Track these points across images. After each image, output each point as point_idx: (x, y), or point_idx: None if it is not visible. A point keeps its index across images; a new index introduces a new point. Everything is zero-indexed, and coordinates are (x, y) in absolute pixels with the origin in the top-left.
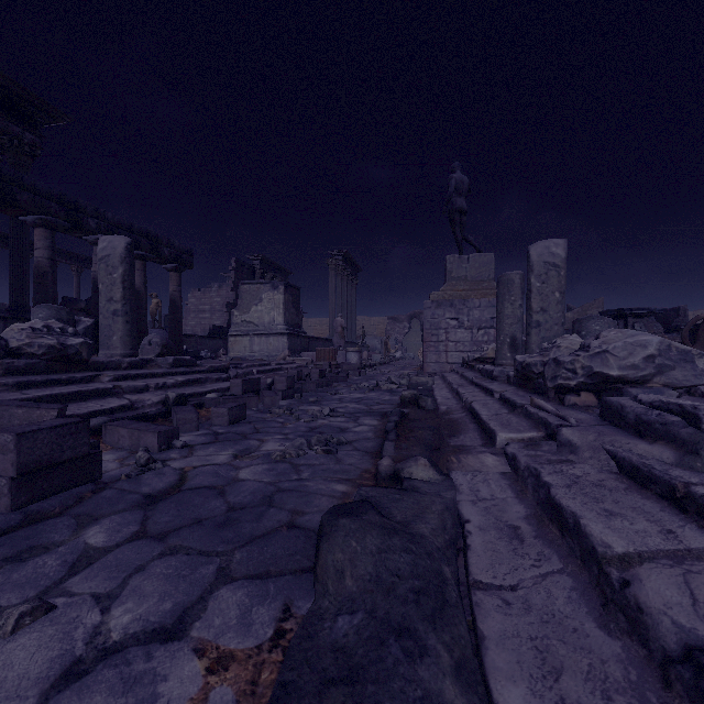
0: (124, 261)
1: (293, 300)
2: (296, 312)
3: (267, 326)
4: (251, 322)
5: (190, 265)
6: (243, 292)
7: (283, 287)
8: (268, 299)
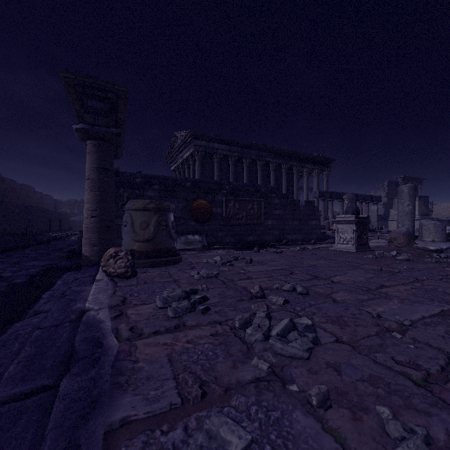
0: (376, 211)
1: (423, 203)
2: (425, 208)
3: None
4: None
5: (380, 201)
6: (395, 201)
7: (417, 198)
8: None
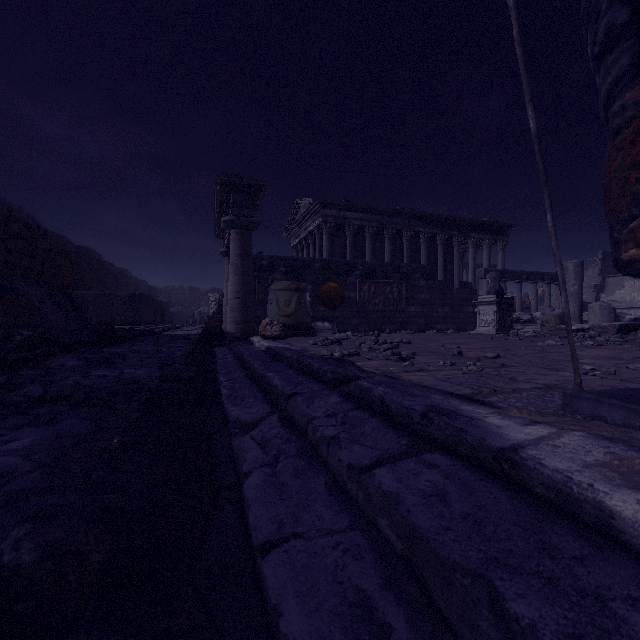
0: None
1: None
2: None
3: (628, 303)
4: (615, 301)
5: None
6: (608, 282)
7: None
8: (629, 286)
